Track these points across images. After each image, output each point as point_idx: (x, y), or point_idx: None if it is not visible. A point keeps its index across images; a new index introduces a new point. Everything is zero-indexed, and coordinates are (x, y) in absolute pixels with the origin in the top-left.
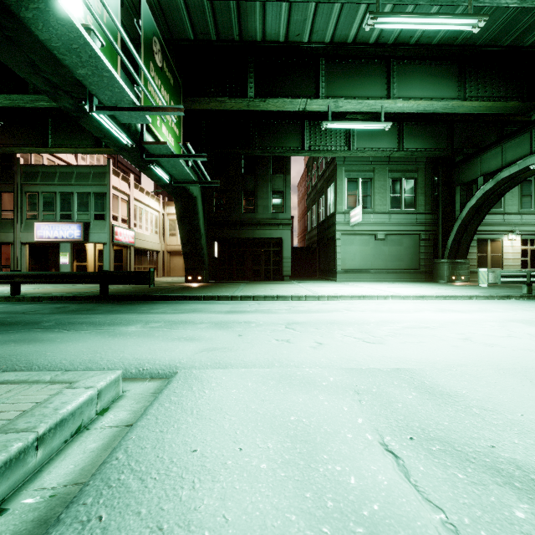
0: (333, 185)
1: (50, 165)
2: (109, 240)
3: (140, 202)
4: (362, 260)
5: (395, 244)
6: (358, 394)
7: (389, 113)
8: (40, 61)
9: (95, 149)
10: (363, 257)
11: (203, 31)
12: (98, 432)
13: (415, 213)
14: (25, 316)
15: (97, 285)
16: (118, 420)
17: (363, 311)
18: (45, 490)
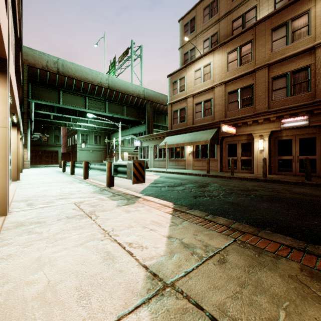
0: (77, 135)
1: None
2: None
3: None
4: (86, 158)
5: (96, 153)
6: None
7: None
8: None
9: None
10: (86, 157)
11: None
12: None
13: (101, 145)
14: None
15: None
16: None
17: None
18: None
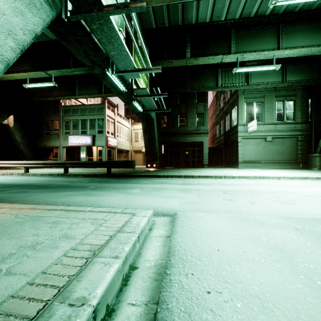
0: (236, 108)
1: (76, 105)
2: (105, 144)
3: (119, 123)
4: (256, 155)
5: (279, 144)
6: (298, 230)
7: (276, 58)
8: (89, 50)
9: (99, 95)
10: (256, 153)
11: (161, 22)
12: (155, 238)
13: (294, 123)
14: (78, 183)
15: (101, 169)
16: (160, 233)
17: (268, 185)
18: (149, 261)
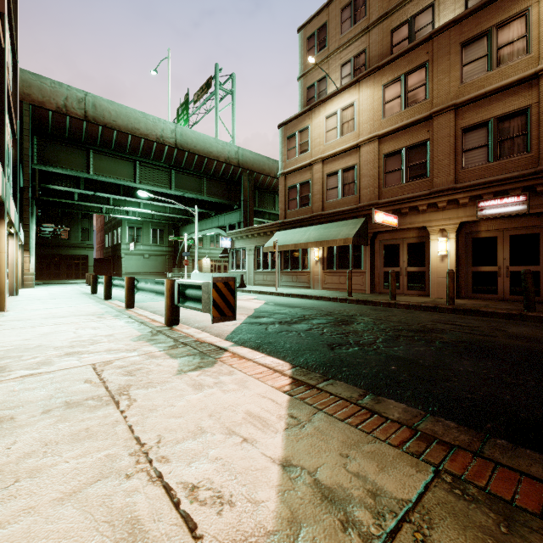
0: (121, 229)
1: None
2: None
3: None
4: (137, 268)
5: (154, 260)
6: None
7: None
8: None
9: None
10: (137, 267)
11: None
12: None
13: (164, 246)
14: None
15: None
16: None
17: None
18: None
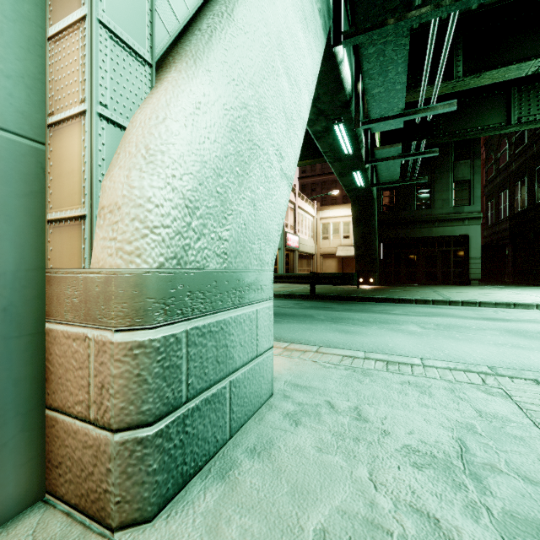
0: None
1: None
2: (283, 245)
3: (301, 209)
4: None
5: None
6: None
7: None
8: (323, 94)
9: None
10: None
11: None
12: None
13: None
14: (287, 309)
15: (282, 285)
16: None
17: None
18: None
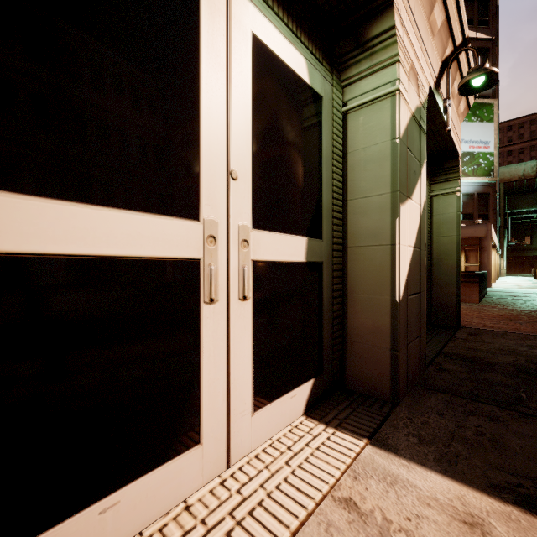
0: None
1: None
2: None
3: None
4: None
5: None
6: None
7: None
8: None
9: None
10: None
11: None
12: None
13: None
14: None
15: None
16: None
17: None
18: None
